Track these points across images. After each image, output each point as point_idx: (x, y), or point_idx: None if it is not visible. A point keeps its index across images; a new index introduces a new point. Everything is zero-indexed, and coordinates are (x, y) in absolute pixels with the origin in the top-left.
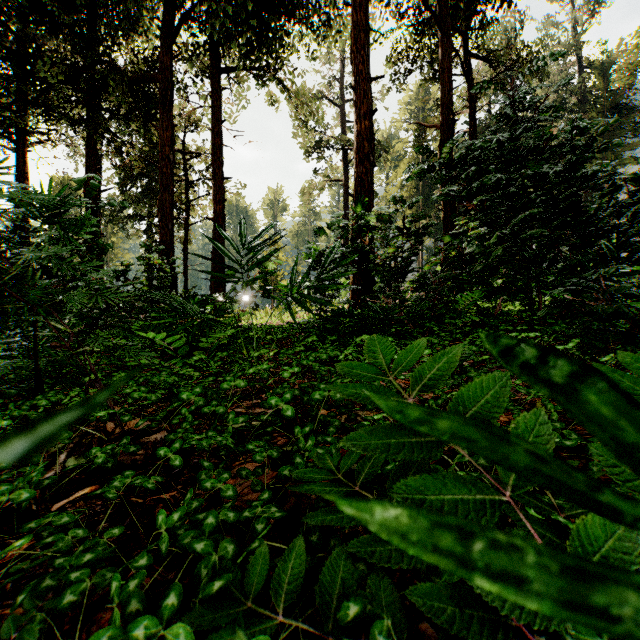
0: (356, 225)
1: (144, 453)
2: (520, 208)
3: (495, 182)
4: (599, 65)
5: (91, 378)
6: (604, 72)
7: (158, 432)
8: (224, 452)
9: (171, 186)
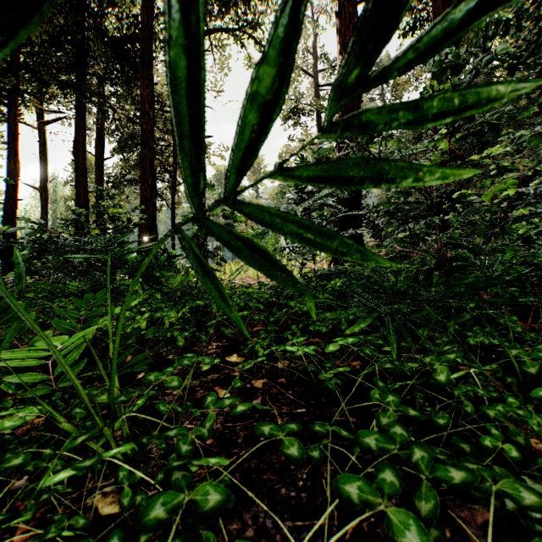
0: None
1: None
2: None
3: None
4: None
5: None
6: None
7: None
8: None
9: (151, 142)
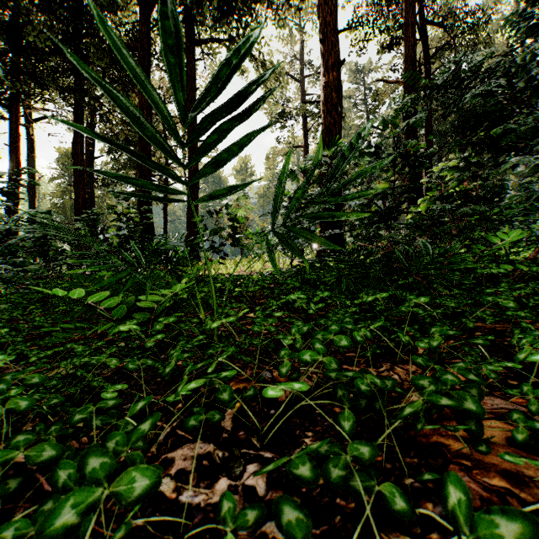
0: None
1: None
2: None
3: None
4: None
5: None
6: None
7: None
8: None
9: (149, 146)
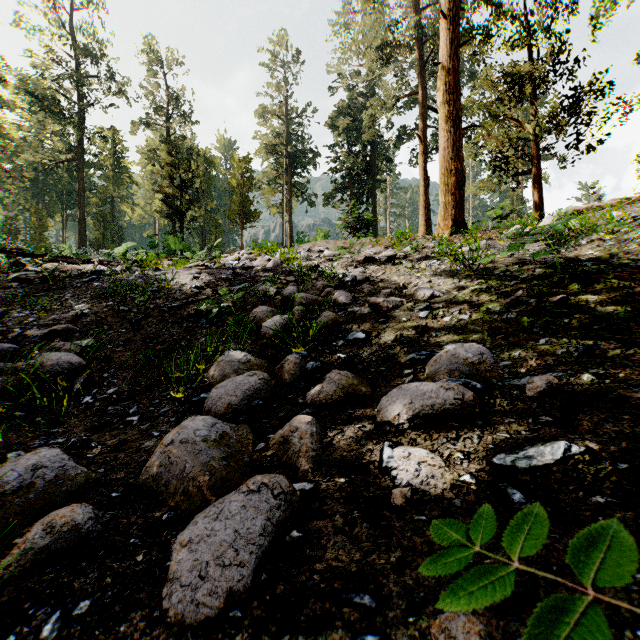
0: None
1: None
2: None
3: None
4: None
5: None
6: None
7: None
8: None
9: None
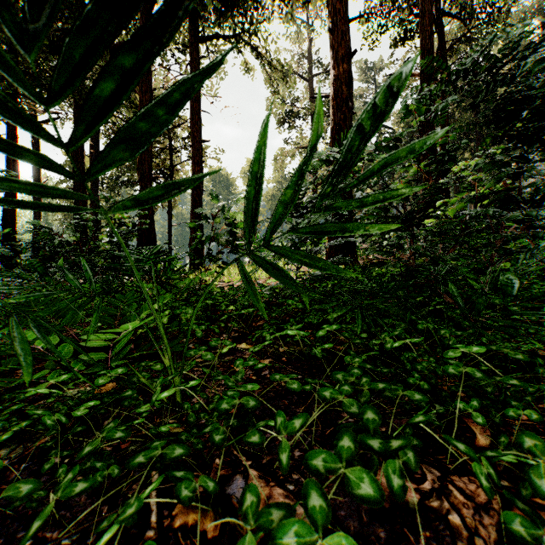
0: None
1: None
2: None
3: None
4: None
5: None
6: None
7: None
8: None
9: (150, 147)
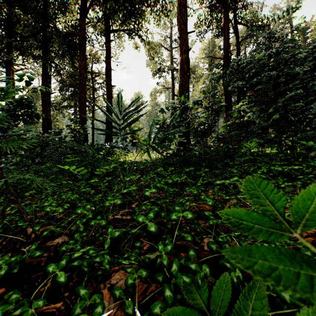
0: (183, 106)
1: (47, 255)
2: (279, 94)
3: (270, 76)
4: (301, 29)
5: (32, 192)
6: (303, 32)
7: (60, 236)
8: (101, 272)
9: (85, 89)
